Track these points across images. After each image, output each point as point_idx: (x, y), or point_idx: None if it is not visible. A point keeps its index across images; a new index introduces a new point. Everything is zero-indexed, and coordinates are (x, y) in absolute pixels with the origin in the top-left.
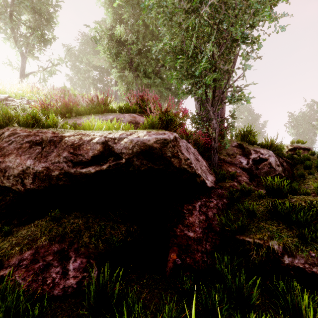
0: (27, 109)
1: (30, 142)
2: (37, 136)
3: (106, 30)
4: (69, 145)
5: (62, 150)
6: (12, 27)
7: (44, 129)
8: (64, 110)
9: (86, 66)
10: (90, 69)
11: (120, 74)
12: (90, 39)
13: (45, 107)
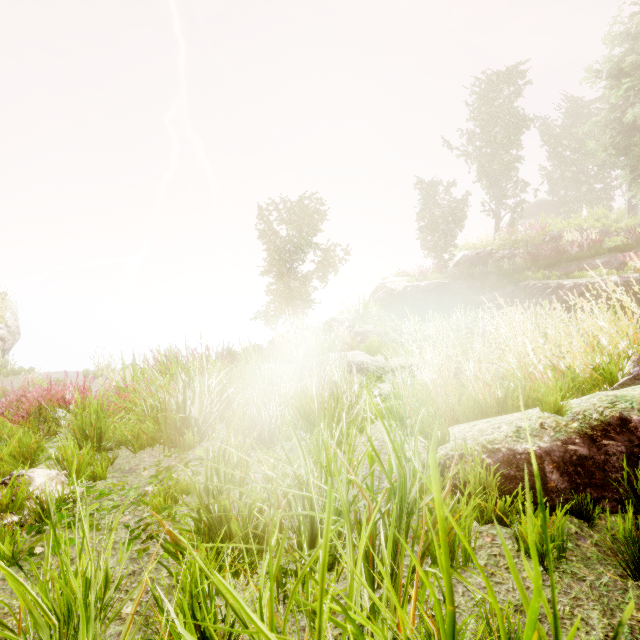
0: (516, 261)
1: (545, 288)
2: (548, 285)
3: (609, 112)
4: (567, 288)
5: (563, 291)
6: (489, 177)
7: (551, 281)
8: (555, 260)
9: (574, 155)
10: (581, 158)
11: (635, 174)
12: (581, 106)
13: (534, 258)
